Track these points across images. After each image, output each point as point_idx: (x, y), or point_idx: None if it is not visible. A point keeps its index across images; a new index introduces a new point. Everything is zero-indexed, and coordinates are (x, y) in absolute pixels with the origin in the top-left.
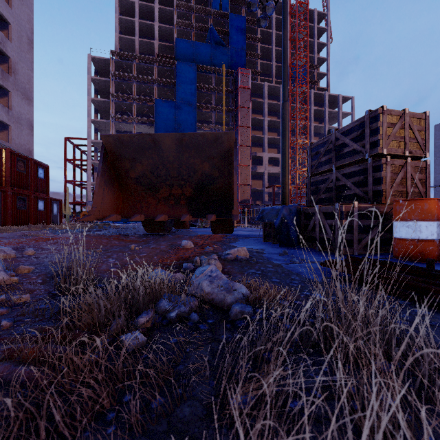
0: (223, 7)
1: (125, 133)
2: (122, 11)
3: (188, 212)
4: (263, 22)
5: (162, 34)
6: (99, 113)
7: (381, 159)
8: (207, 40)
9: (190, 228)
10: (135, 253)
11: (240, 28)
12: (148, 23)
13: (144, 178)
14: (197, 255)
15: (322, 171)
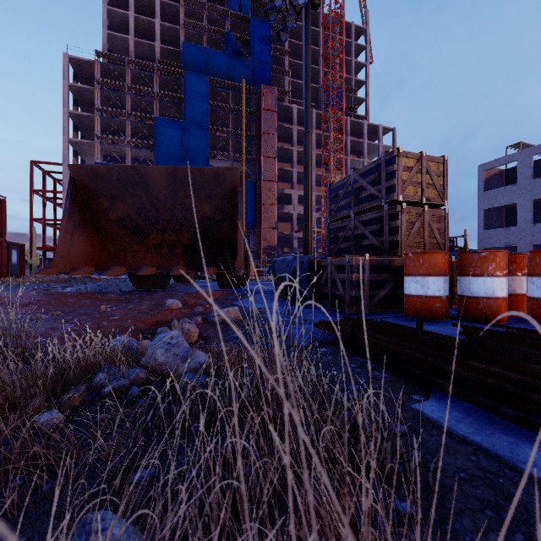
0: (243, 9)
1: (116, 158)
2: (111, 0)
3: (184, 263)
4: (284, 35)
5: (166, 35)
6: (80, 130)
7: (396, 207)
8: (223, 48)
9: (196, 282)
10: (104, 316)
11: (264, 36)
12: (147, 19)
13: (128, 220)
14: (182, 317)
15: (341, 217)
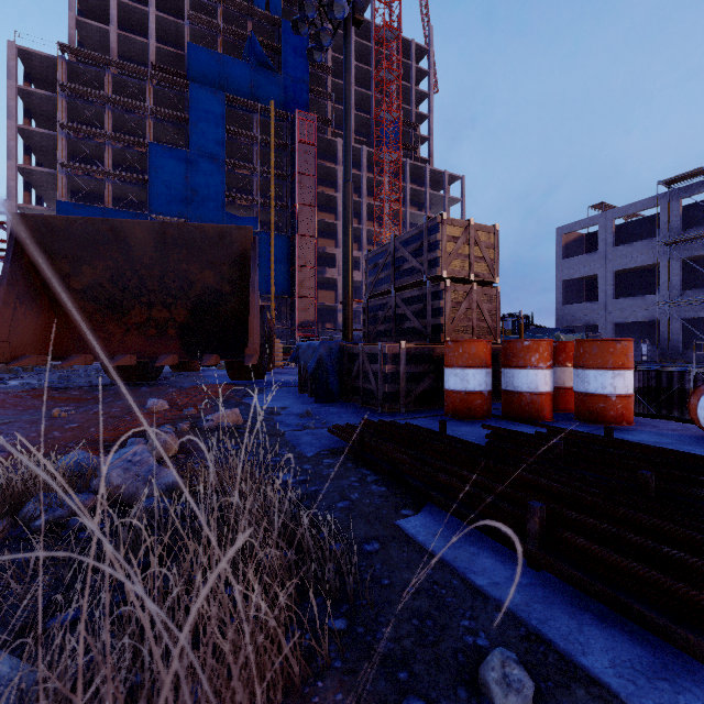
0: (271, 8)
1: (90, 196)
2: None
3: (180, 348)
4: (318, 54)
5: (164, 31)
6: (34, 154)
7: (440, 284)
8: (244, 57)
9: (203, 370)
10: (56, 423)
11: (299, 47)
12: (137, 6)
13: (99, 290)
14: (165, 423)
15: (382, 292)
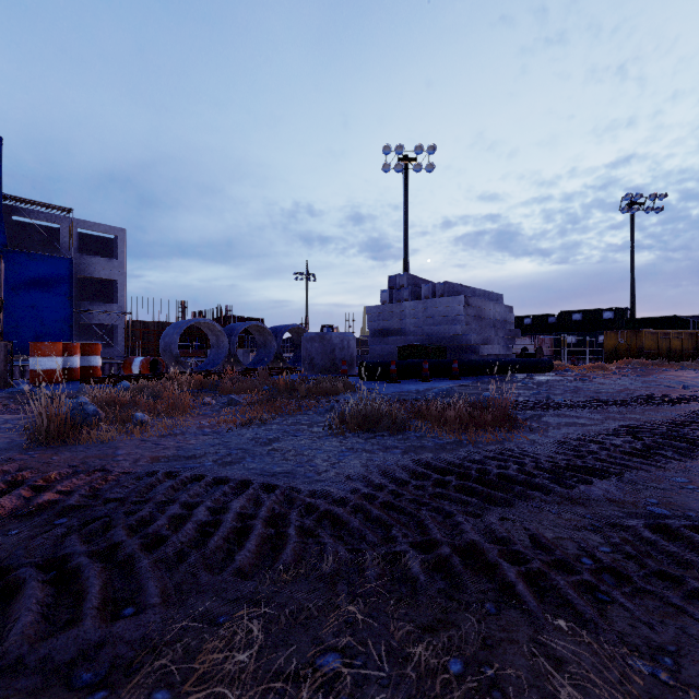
0: None
1: None
2: None
3: None
4: None
5: None
6: None
7: None
8: None
9: None
10: None
11: None
12: None
13: None
14: None
15: None
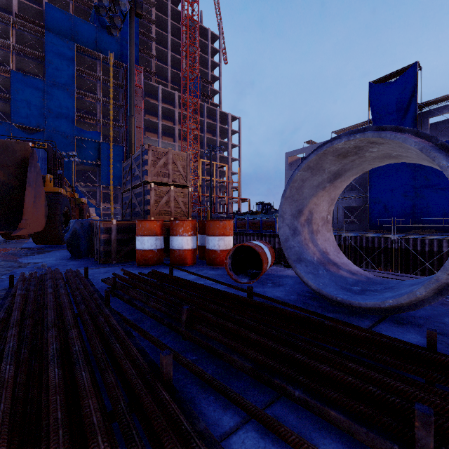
0: None
1: None
2: None
3: None
4: (115, 31)
5: None
6: None
7: (147, 186)
8: (91, 20)
9: None
10: None
11: None
12: None
13: None
14: None
15: (129, 189)
